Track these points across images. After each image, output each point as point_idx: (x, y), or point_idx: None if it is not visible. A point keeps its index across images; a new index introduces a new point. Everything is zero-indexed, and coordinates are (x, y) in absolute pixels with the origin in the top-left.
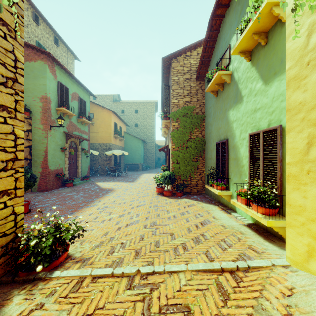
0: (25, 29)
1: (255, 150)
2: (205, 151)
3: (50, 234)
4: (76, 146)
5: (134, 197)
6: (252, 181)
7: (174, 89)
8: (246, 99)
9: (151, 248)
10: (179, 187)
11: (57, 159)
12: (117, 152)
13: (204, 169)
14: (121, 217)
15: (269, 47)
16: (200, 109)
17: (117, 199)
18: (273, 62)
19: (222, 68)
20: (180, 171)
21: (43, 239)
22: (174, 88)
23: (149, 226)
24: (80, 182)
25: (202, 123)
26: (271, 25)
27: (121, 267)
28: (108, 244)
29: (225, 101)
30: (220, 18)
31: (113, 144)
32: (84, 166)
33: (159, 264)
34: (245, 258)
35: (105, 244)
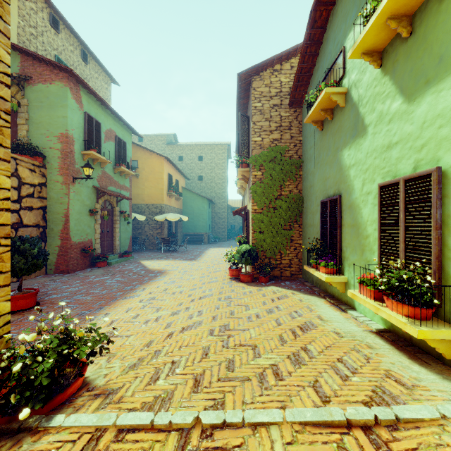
0: (39, 39)
1: (389, 210)
2: (302, 214)
3: (52, 350)
4: (112, 208)
5: (195, 283)
6: (383, 261)
7: (255, 120)
8: (373, 130)
9: (221, 373)
10: (263, 268)
11: (83, 227)
12: (172, 217)
13: (301, 241)
14: (175, 316)
15: (415, 39)
16: (295, 150)
17: (170, 286)
18: (424, 63)
19: (332, 84)
20: (266, 244)
21: (39, 359)
22: (256, 119)
23: (217, 332)
24: (118, 260)
25: (298, 171)
26: (420, 2)
27: (169, 410)
28: (151, 363)
29: (337, 136)
30: (328, 7)
31: (167, 205)
32: (123, 237)
33: (233, 406)
34: (386, 398)
35: (146, 362)
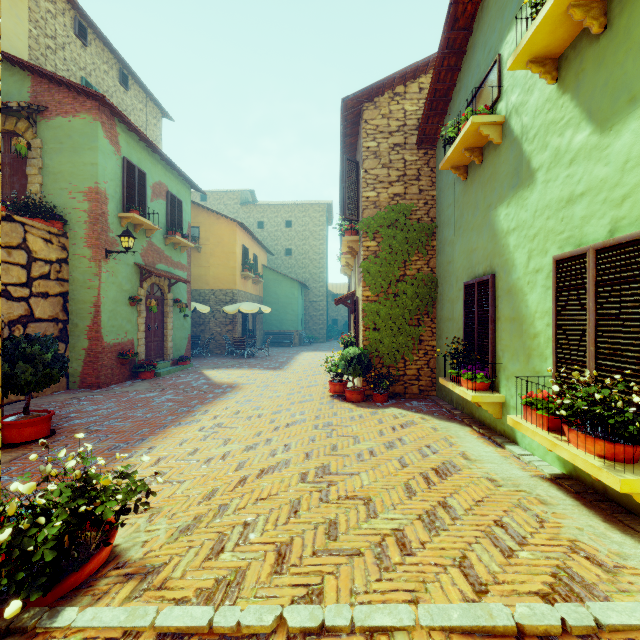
0: (60, 54)
1: (570, 296)
2: (436, 303)
3: (61, 506)
4: (162, 295)
5: (280, 403)
6: (560, 373)
7: (367, 167)
8: (545, 177)
9: (318, 543)
10: (379, 382)
11: (120, 321)
12: (247, 308)
13: (434, 342)
14: (250, 452)
15: (612, 36)
16: (426, 211)
17: (245, 407)
18: (626, 72)
19: (482, 110)
20: (383, 347)
21: (41, 520)
22: (368, 165)
23: (312, 476)
24: (170, 369)
25: (431, 241)
26: None
27: (237, 602)
28: (213, 524)
29: (488, 188)
30: None
31: (241, 291)
32: (179, 336)
33: (337, 597)
34: (576, 588)
35: (206, 524)
